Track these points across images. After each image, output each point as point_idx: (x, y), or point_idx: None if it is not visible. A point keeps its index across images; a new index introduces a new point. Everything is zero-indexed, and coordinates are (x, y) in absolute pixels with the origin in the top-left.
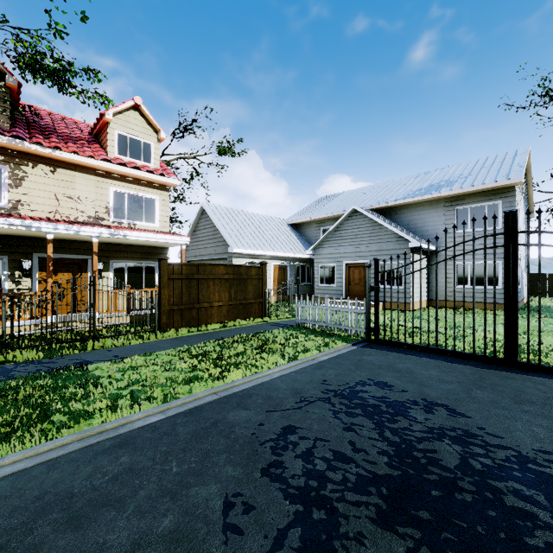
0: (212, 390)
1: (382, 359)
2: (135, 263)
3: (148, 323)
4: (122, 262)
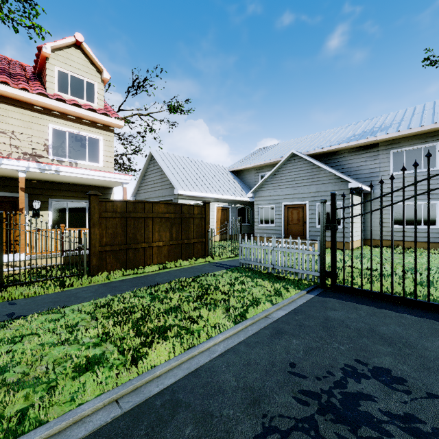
0: (110, 397)
1: (354, 317)
2: (77, 202)
3: (74, 266)
4: (62, 201)
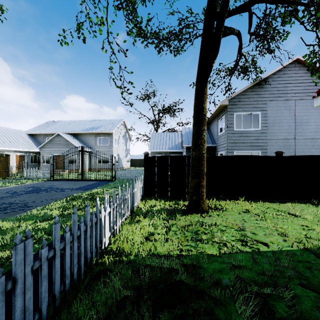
0: None
1: (49, 182)
2: None
3: None
4: None
